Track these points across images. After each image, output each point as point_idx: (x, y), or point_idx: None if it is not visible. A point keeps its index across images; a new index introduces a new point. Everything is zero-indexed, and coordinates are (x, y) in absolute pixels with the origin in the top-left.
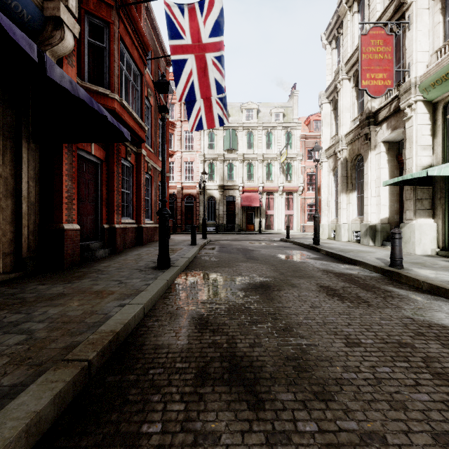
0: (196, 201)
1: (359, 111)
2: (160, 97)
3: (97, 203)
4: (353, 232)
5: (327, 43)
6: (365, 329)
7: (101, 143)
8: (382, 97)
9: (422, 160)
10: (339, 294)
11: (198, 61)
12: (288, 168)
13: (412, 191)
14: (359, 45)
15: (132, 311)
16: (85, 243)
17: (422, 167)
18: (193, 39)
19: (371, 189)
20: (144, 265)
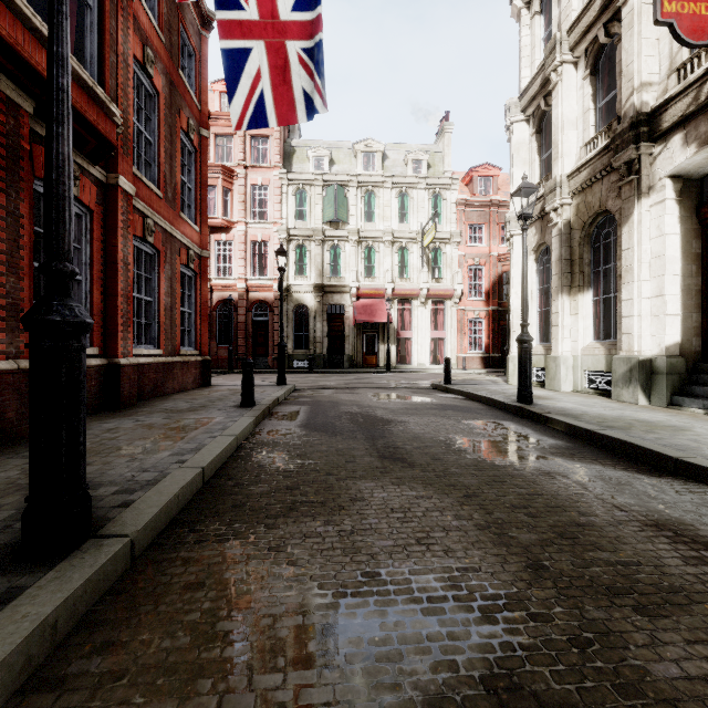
0: (274, 313)
1: (598, 126)
2: (184, 84)
3: None
4: (587, 373)
5: (522, 4)
6: None
7: None
8: (668, 78)
9: None
10: None
11: None
12: (436, 258)
13: None
14: None
15: None
16: None
17: None
18: None
19: (641, 280)
20: None
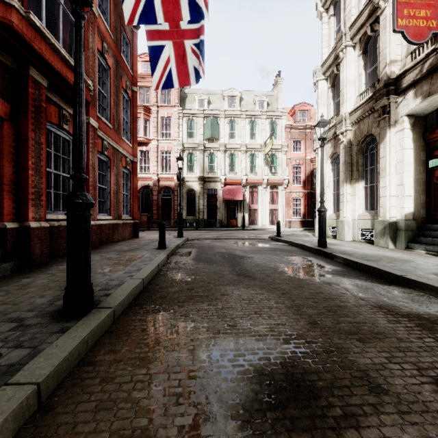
0: (174, 194)
1: (367, 84)
2: (124, 61)
3: None
4: (360, 230)
5: (323, 10)
6: None
7: None
8: (406, 58)
9: None
10: None
11: None
12: (272, 160)
13: None
14: None
15: None
16: None
17: None
18: None
19: (390, 176)
20: (45, 304)
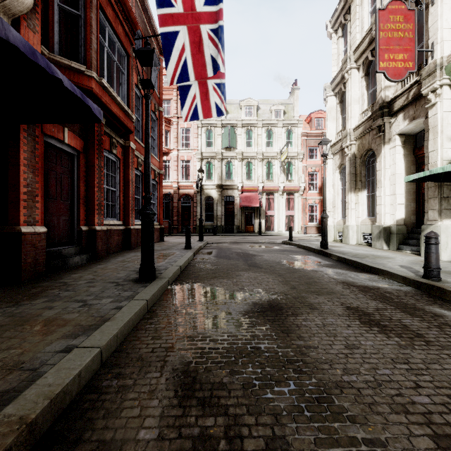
0: (193, 201)
1: (369, 103)
2: None
3: (73, 202)
4: (363, 234)
5: (332, 31)
6: (448, 397)
7: (78, 131)
8: (397, 85)
9: (449, 152)
10: (376, 321)
11: (192, 34)
12: (289, 167)
13: (436, 189)
14: (376, 21)
15: (76, 365)
16: (56, 248)
17: (449, 160)
18: (186, 9)
19: (385, 186)
20: (124, 276)
